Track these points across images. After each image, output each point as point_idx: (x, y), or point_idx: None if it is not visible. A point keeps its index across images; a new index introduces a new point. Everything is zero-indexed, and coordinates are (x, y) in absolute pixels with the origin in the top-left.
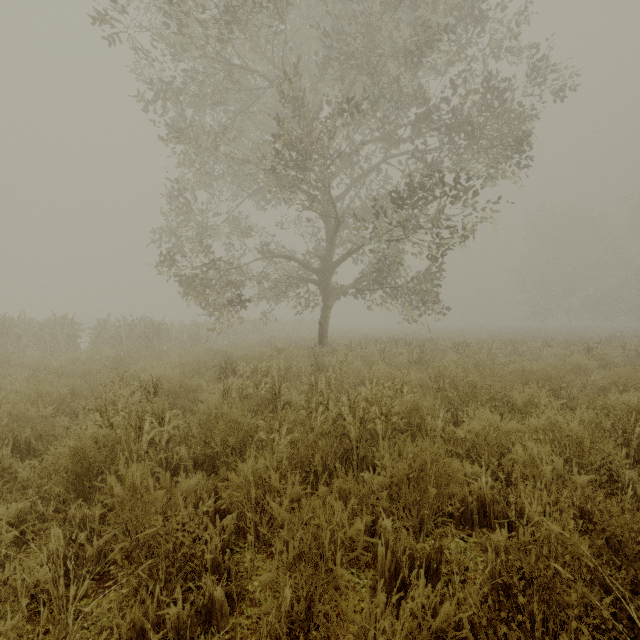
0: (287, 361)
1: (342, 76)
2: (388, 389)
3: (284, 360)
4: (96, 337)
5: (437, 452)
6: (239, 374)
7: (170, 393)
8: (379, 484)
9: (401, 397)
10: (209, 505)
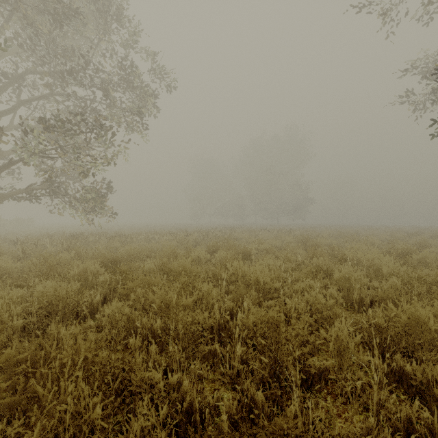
0: None
1: None
2: None
3: None
4: None
5: None
6: None
7: None
8: None
9: None
10: None
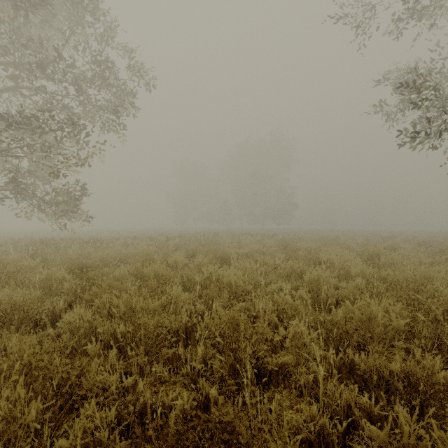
0: None
1: None
2: None
3: None
4: None
5: None
6: None
7: None
8: None
9: None
10: None
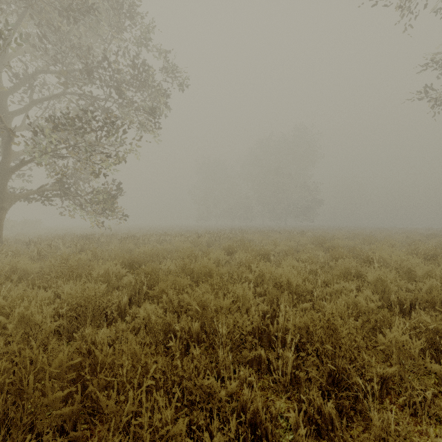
0: None
1: (5, 1)
2: None
3: None
4: None
5: None
6: None
7: None
8: None
9: None
10: None
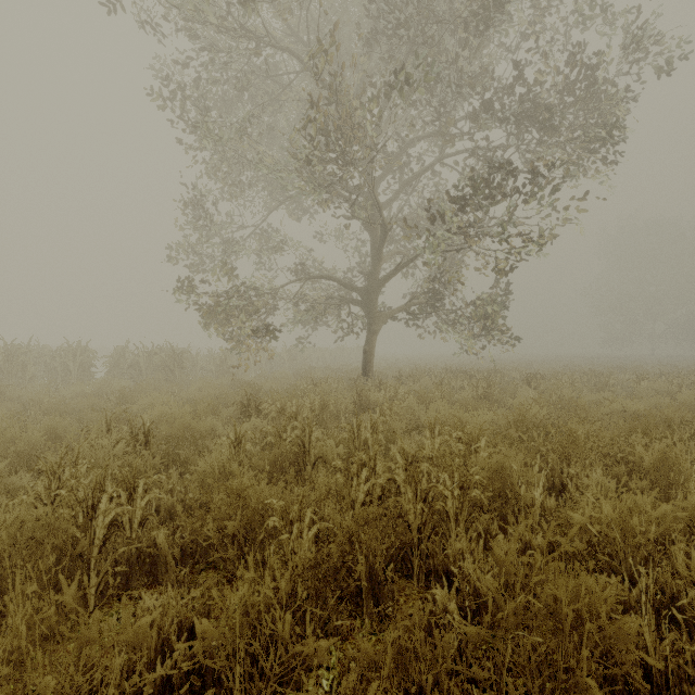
0: (323, 398)
1: (391, 55)
2: (456, 440)
3: (321, 395)
4: (112, 366)
5: (578, 586)
6: (264, 413)
7: (172, 440)
8: (468, 638)
9: (476, 453)
10: (177, 653)
